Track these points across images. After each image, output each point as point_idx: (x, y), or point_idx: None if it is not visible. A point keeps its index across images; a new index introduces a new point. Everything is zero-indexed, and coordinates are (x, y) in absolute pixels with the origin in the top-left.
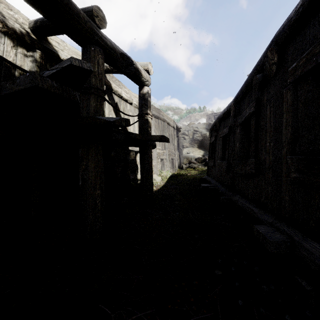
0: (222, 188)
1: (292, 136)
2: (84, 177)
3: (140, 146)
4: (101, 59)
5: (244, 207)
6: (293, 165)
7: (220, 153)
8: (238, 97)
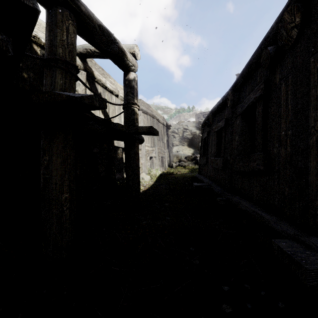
0: (217, 187)
1: None
2: (46, 176)
3: (124, 139)
4: (71, 26)
5: (248, 211)
6: None
7: (213, 149)
8: (237, 84)
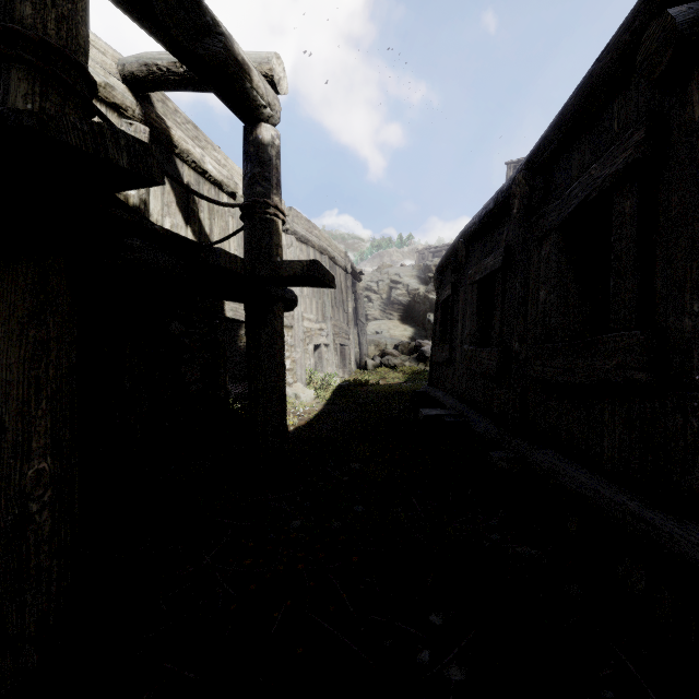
0: (482, 421)
1: None
2: None
3: (243, 298)
4: None
5: (593, 499)
6: None
7: (470, 326)
8: (543, 150)
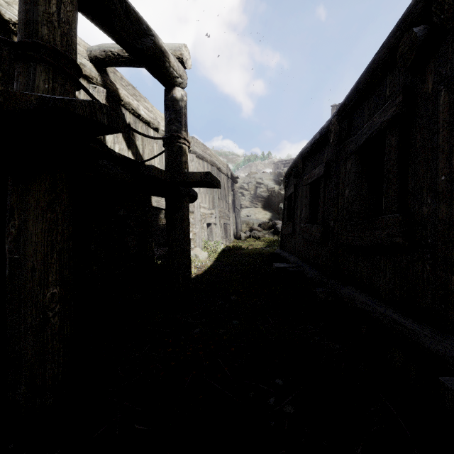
0: (311, 270)
1: None
2: (14, 256)
3: (165, 194)
4: None
5: (373, 313)
6: None
7: (305, 211)
8: (347, 104)
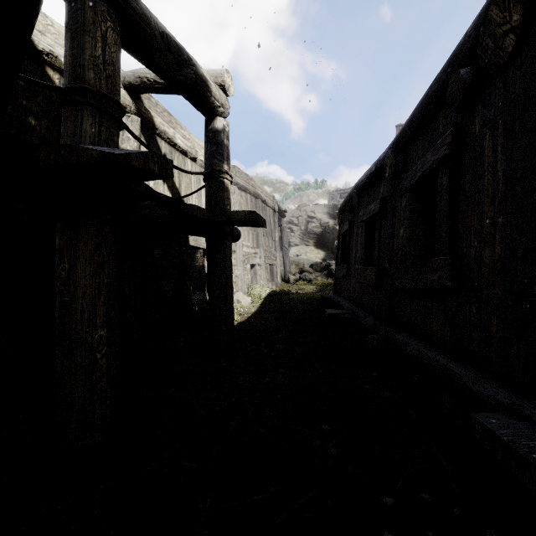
0: (366, 317)
1: None
2: (64, 298)
3: (206, 234)
4: (112, 32)
5: (424, 359)
6: None
7: (360, 251)
8: (402, 137)
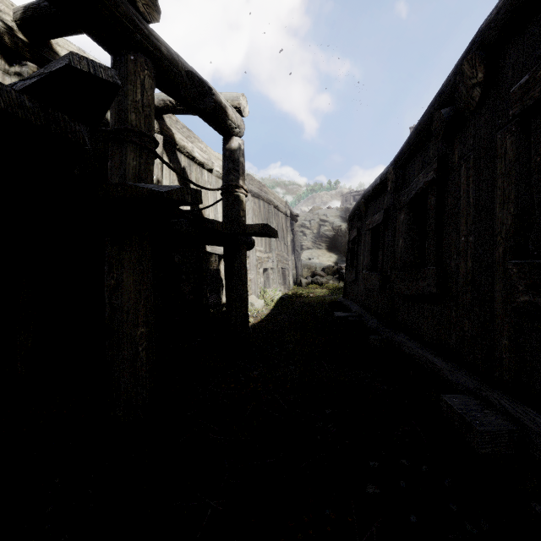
0: (371, 319)
1: (516, 222)
2: (113, 302)
3: (224, 244)
4: (148, 79)
5: (415, 356)
6: (523, 278)
7: (367, 257)
8: (401, 156)
